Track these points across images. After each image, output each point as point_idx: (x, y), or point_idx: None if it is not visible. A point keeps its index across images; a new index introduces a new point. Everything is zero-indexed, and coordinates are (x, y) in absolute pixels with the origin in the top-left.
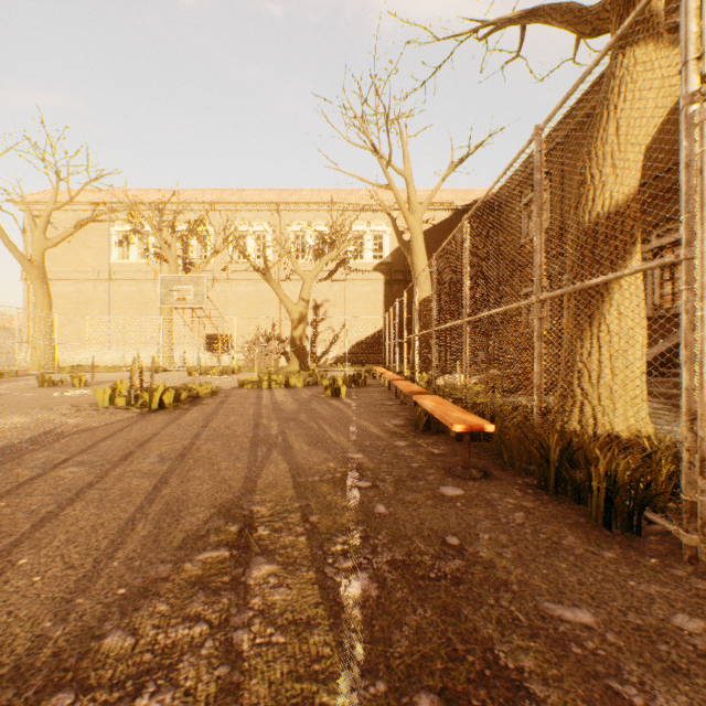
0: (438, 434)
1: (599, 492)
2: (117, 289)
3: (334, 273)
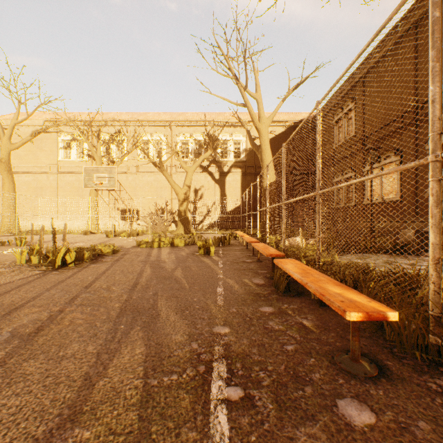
0: (299, 296)
1: None
2: (62, 178)
3: (208, 168)
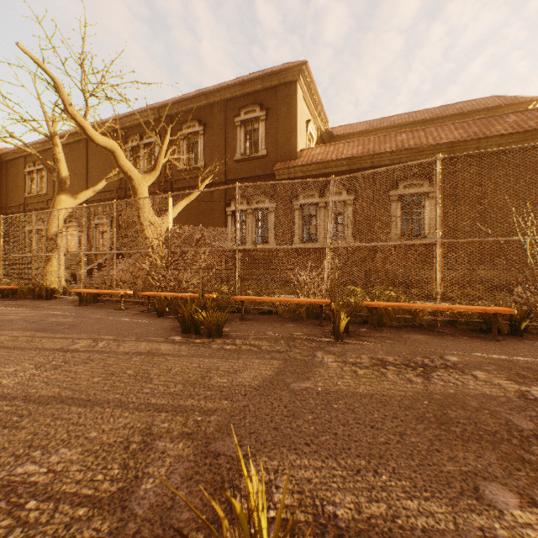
0: None
1: (46, 293)
2: None
3: None
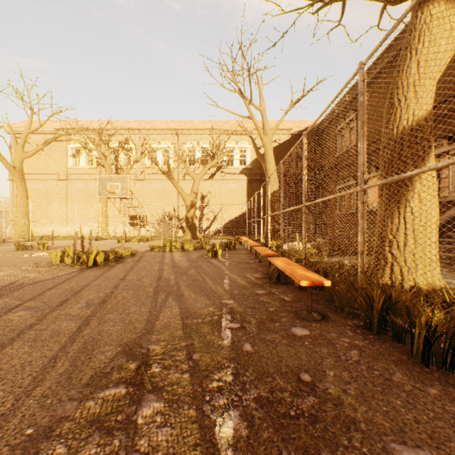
0: (286, 284)
1: (419, 337)
2: (72, 185)
3: (214, 175)
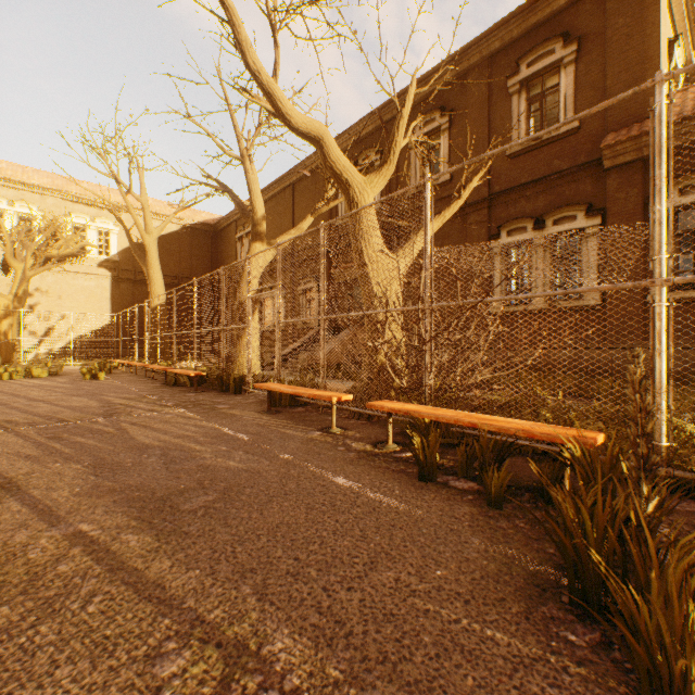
0: (182, 386)
1: (233, 384)
2: None
3: (48, 262)
